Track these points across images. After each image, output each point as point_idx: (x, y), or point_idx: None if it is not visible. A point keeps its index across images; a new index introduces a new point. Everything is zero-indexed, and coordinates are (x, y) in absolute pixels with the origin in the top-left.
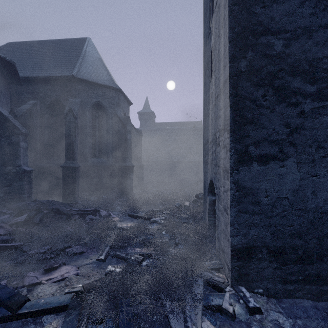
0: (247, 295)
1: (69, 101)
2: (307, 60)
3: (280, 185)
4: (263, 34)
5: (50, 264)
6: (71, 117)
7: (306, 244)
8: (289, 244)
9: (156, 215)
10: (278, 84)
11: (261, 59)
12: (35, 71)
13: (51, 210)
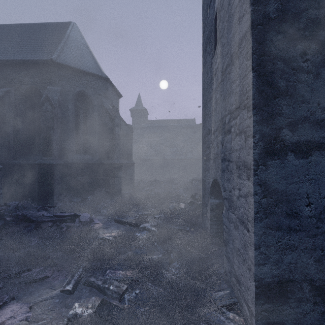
0: None
1: (48, 89)
2: None
3: None
4: None
5: None
6: (48, 106)
7: None
8: None
9: (147, 220)
10: (324, 36)
11: None
12: (9, 54)
13: (16, 217)
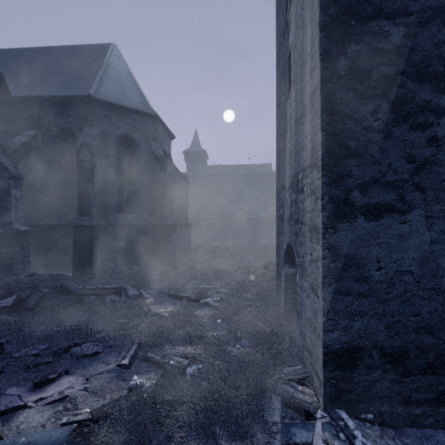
0: (350, 425)
1: (84, 132)
2: (442, 57)
3: (400, 251)
4: (373, 17)
5: (44, 373)
6: (86, 153)
7: (441, 344)
8: (414, 343)
9: (208, 295)
10: (396, 95)
11: (369, 56)
12: (35, 89)
13: (54, 288)
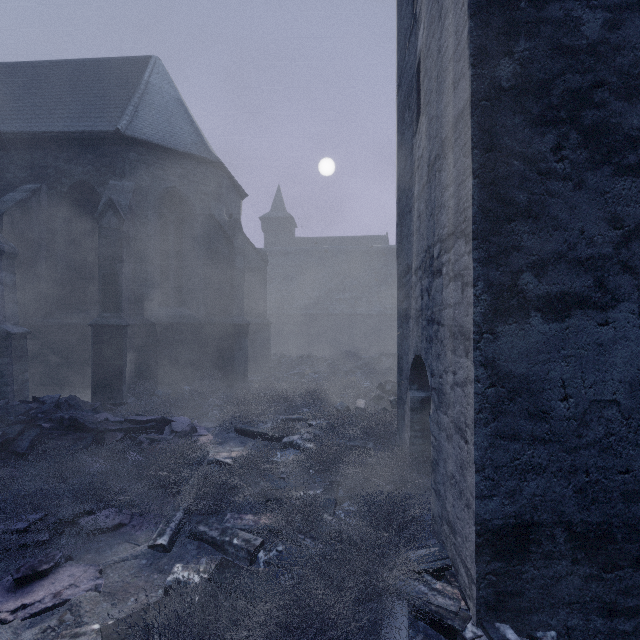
0: None
1: (111, 186)
2: None
3: (599, 370)
4: None
5: (32, 563)
6: (112, 218)
7: None
8: (621, 517)
9: (295, 430)
10: (593, 119)
11: (549, 57)
12: (38, 121)
13: (59, 422)
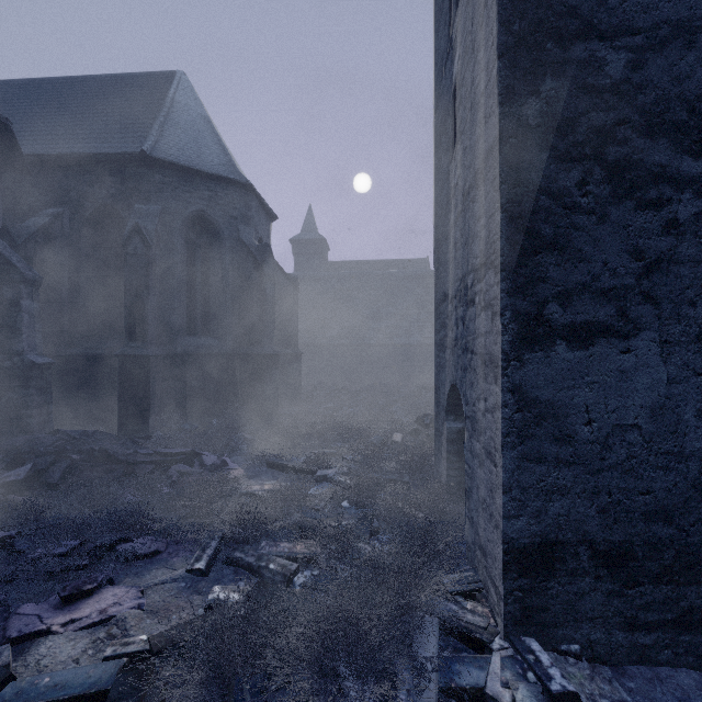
0: (544, 660)
1: (136, 210)
2: (685, 99)
3: (621, 395)
4: (580, 37)
5: (77, 583)
6: (139, 244)
7: (683, 537)
8: (642, 536)
9: (329, 464)
10: (616, 156)
11: (574, 96)
12: (59, 143)
13: (89, 453)
